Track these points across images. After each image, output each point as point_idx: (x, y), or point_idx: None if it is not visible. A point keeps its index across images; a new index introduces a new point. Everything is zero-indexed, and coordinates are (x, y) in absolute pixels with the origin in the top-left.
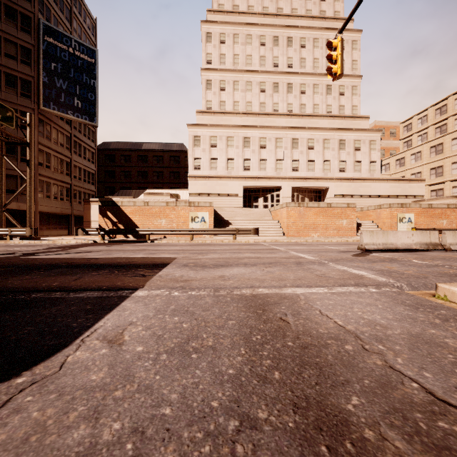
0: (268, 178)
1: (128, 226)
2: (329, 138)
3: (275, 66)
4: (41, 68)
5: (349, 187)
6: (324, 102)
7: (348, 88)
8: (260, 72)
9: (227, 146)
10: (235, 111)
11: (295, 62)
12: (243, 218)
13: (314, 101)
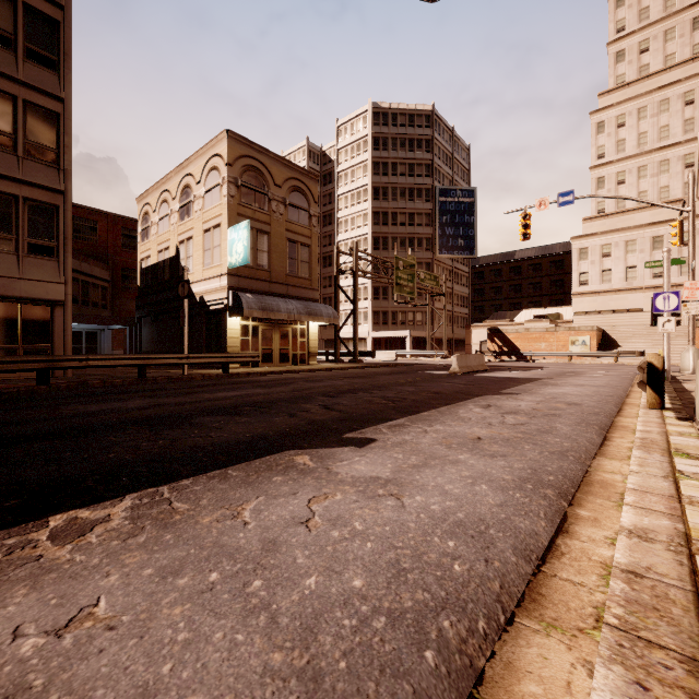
0: None
1: (511, 349)
2: None
3: None
4: (437, 224)
5: None
6: None
7: None
8: (683, 142)
9: (626, 253)
10: (640, 205)
11: None
12: (643, 340)
13: None
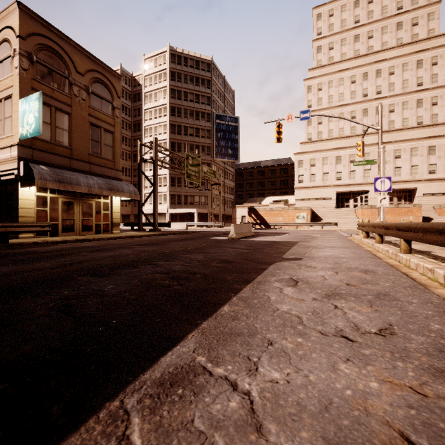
0: (356, 184)
1: (262, 221)
2: (417, 147)
3: (364, 96)
4: (214, 138)
5: (440, 186)
6: (414, 115)
7: (441, 98)
8: (350, 104)
9: (323, 164)
10: (330, 137)
11: (383, 88)
12: (333, 216)
13: (403, 116)
